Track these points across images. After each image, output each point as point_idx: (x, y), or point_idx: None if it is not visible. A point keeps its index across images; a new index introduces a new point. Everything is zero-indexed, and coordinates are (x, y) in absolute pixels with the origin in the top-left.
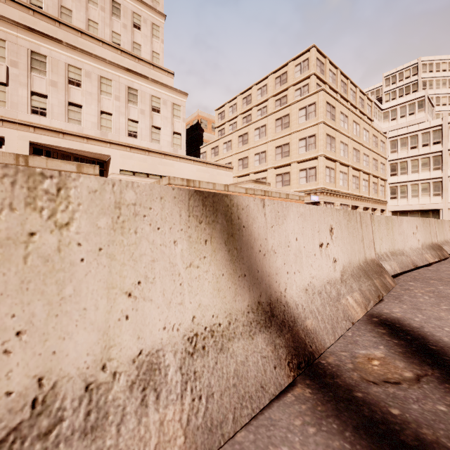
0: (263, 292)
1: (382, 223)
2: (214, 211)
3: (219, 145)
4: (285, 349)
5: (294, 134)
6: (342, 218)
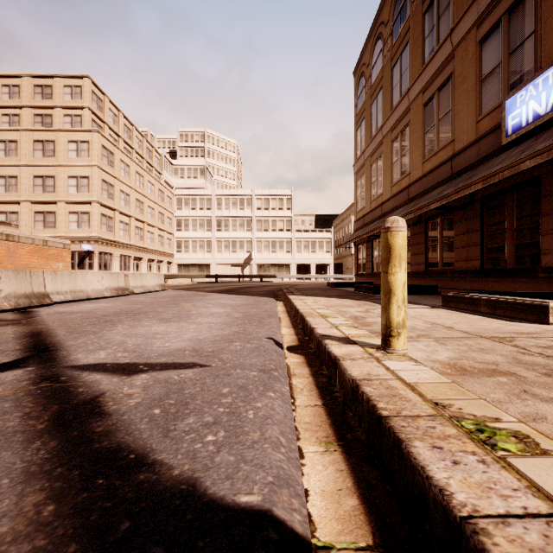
0: None
1: (66, 276)
2: None
3: None
4: None
5: (62, 168)
6: (12, 273)
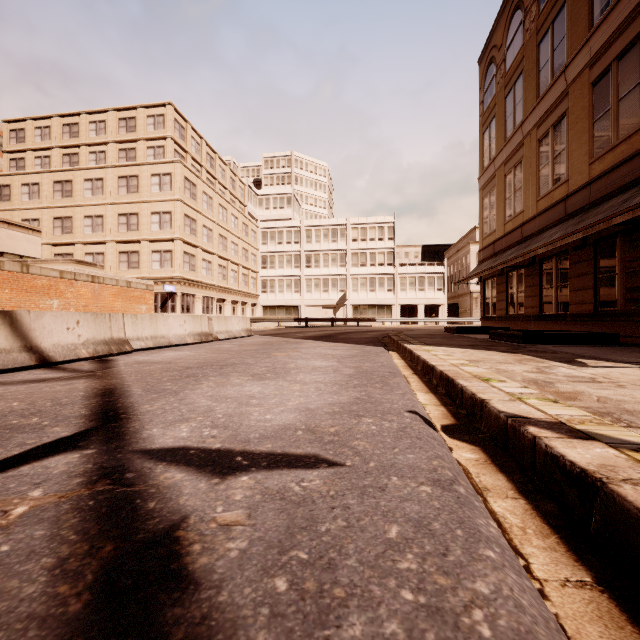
0: (28, 342)
1: (147, 319)
2: (5, 316)
3: (13, 184)
4: (36, 358)
5: (145, 204)
6: (90, 317)
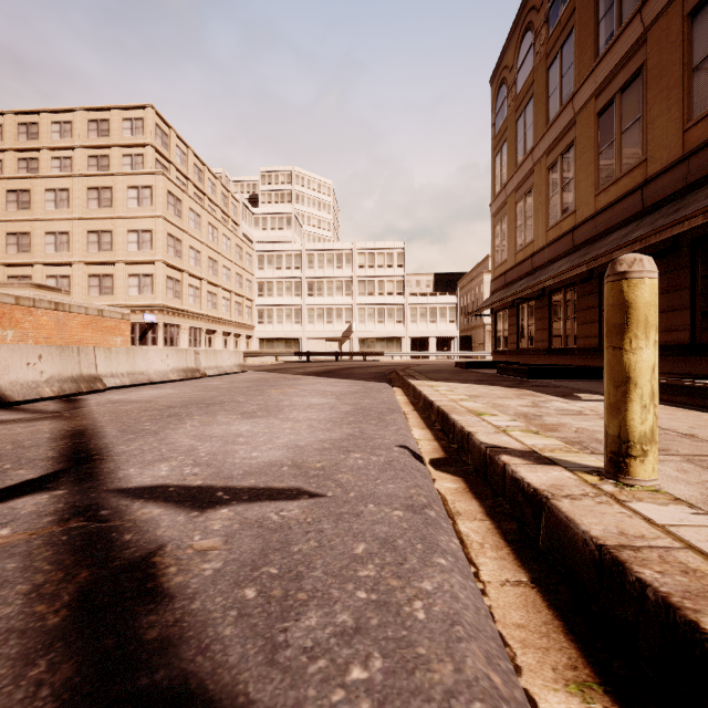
0: None
1: (122, 353)
2: None
3: None
4: None
5: (120, 220)
6: (55, 350)
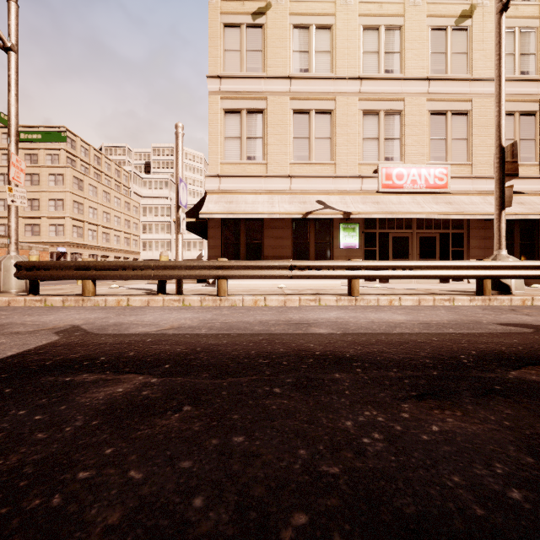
0: None
1: None
2: None
3: None
4: None
5: (44, 193)
6: None
